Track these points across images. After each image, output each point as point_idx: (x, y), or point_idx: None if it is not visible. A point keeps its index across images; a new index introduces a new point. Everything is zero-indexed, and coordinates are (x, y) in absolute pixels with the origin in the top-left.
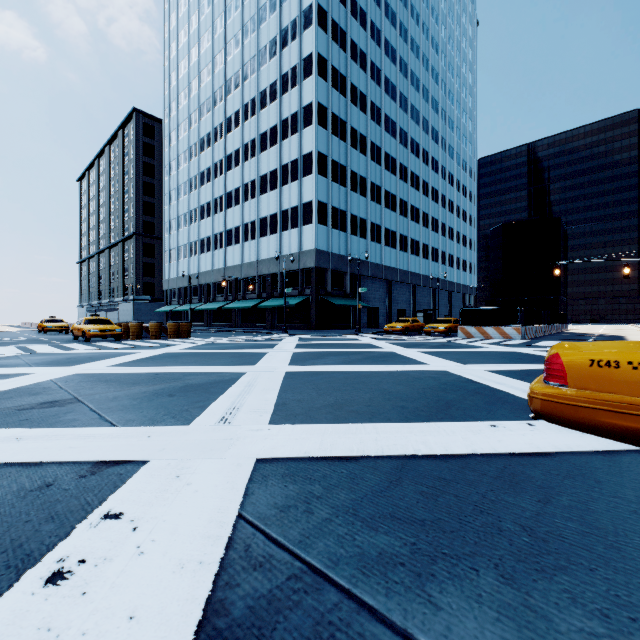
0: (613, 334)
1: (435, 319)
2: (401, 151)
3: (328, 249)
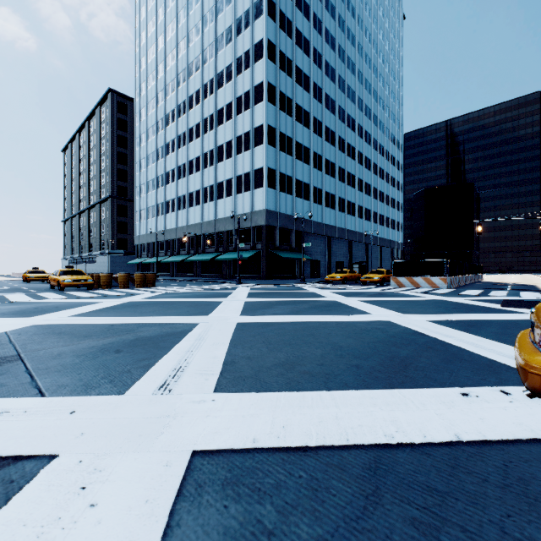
0: (525, 283)
1: (368, 270)
2: (339, 125)
3: (276, 209)
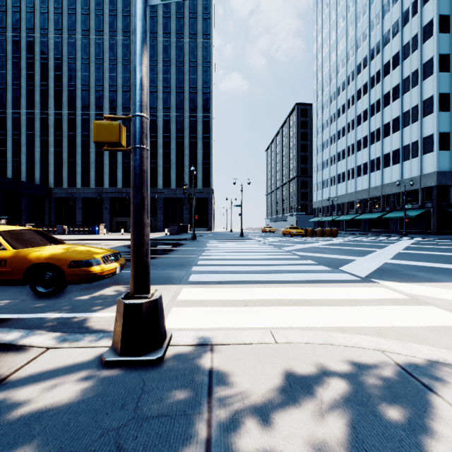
0: None
1: None
2: None
3: (450, 169)
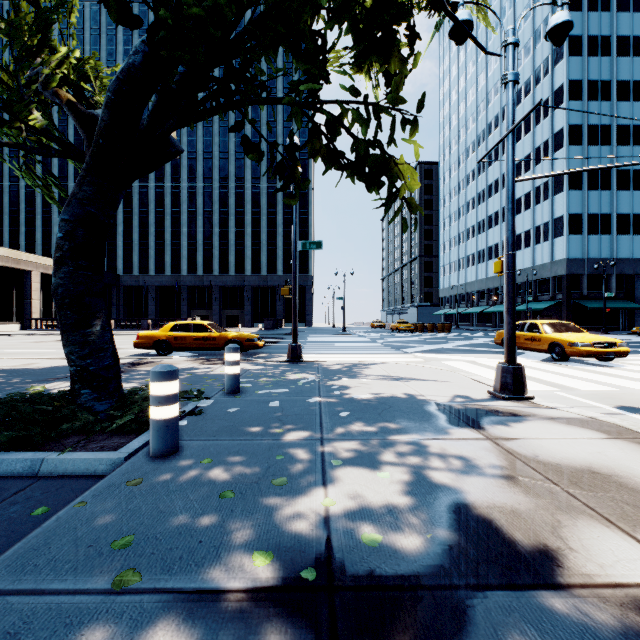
0: None
1: None
2: None
3: (583, 255)
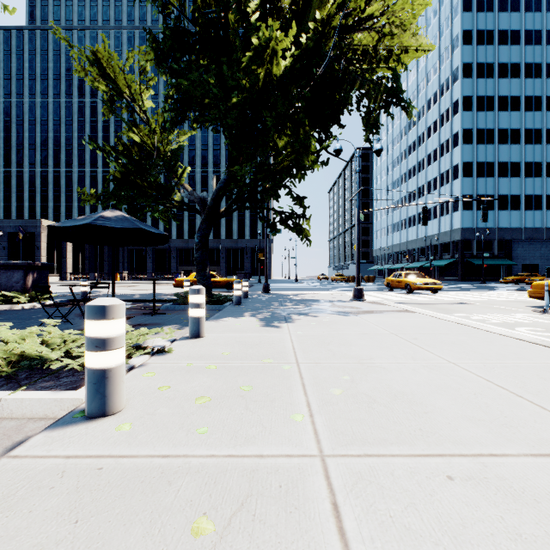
0: None
1: None
2: None
3: (473, 226)
